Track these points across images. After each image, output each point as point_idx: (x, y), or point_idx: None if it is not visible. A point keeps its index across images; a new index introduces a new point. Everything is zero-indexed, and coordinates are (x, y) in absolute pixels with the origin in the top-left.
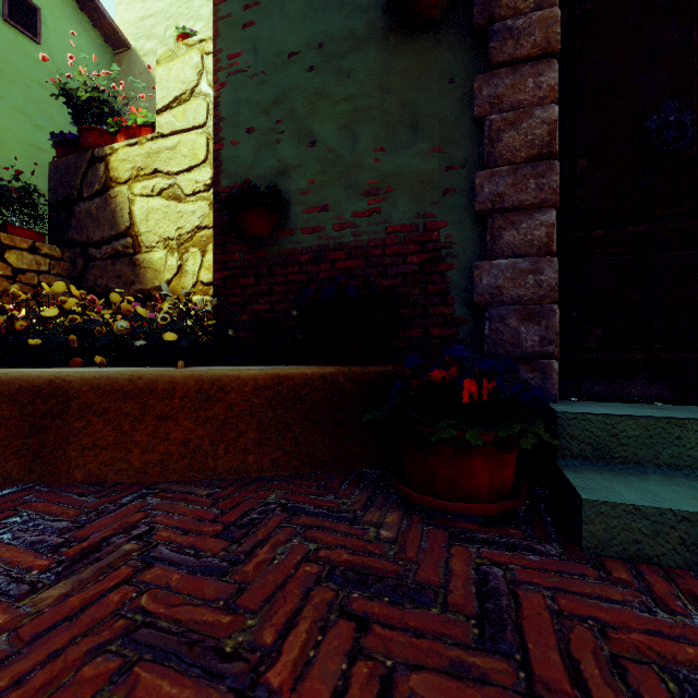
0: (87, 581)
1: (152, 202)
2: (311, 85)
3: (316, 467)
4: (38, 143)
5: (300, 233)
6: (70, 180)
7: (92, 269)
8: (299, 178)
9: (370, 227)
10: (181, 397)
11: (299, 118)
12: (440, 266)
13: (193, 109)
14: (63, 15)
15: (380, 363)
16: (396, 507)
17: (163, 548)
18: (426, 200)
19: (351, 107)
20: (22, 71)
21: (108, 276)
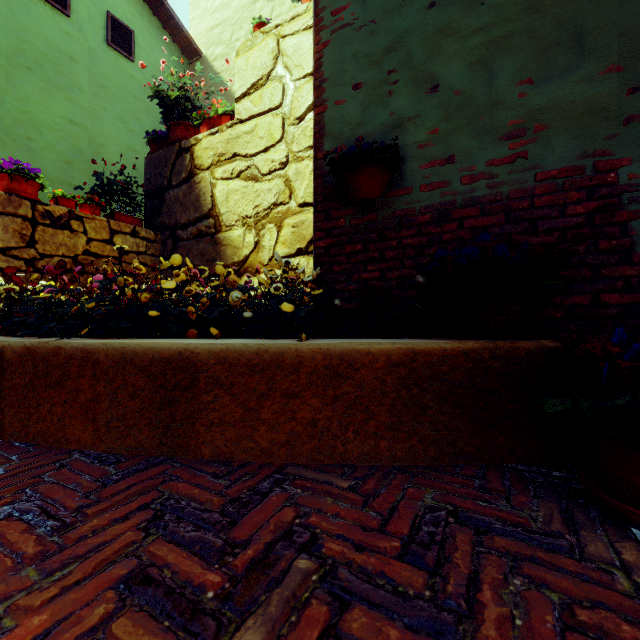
0: (280, 623)
1: (231, 184)
2: (432, 23)
3: (457, 458)
4: (132, 145)
5: (418, 191)
6: (161, 171)
7: (179, 249)
8: (416, 130)
9: (512, 176)
10: (308, 373)
11: (416, 63)
12: (618, 215)
13: (269, 92)
14: (151, 35)
15: (526, 337)
16: (617, 533)
17: (344, 571)
18: (597, 134)
19: (486, 38)
20: (120, 86)
21: (193, 254)
